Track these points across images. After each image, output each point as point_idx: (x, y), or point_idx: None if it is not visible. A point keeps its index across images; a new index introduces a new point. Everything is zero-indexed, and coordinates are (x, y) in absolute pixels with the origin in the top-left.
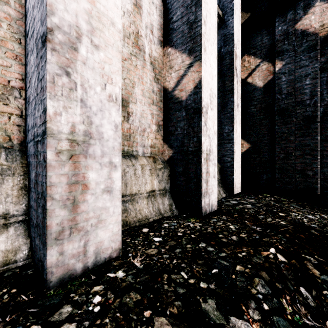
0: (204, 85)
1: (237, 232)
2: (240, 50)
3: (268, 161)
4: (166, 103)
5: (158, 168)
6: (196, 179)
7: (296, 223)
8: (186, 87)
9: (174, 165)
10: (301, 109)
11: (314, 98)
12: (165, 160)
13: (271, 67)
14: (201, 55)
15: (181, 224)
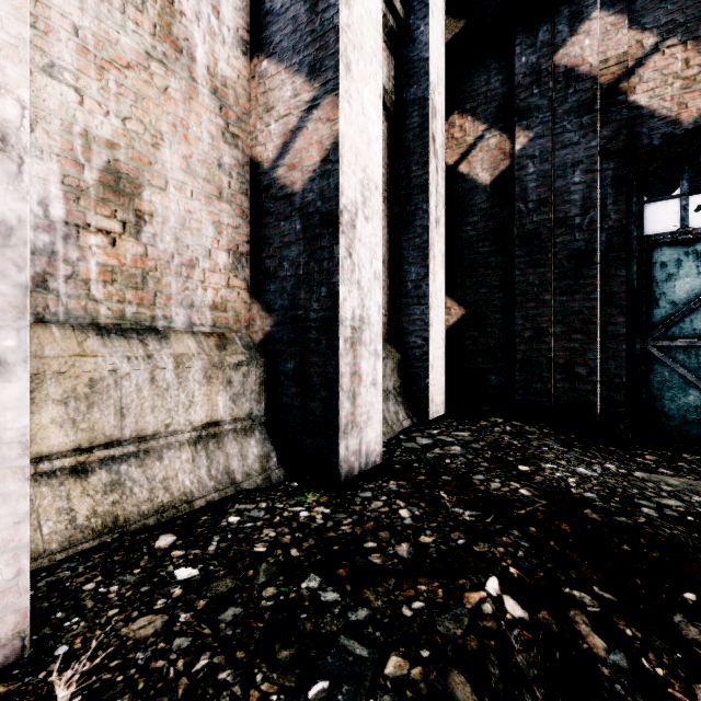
0: (345, 155)
1: (414, 531)
2: (444, 100)
3: (501, 345)
4: (258, 200)
5: (230, 363)
6: (326, 391)
7: (553, 490)
8: (304, 159)
9: (276, 355)
10: (564, 235)
11: (589, 212)
12: (256, 342)
13: (506, 142)
14: (338, 78)
15: (277, 512)
